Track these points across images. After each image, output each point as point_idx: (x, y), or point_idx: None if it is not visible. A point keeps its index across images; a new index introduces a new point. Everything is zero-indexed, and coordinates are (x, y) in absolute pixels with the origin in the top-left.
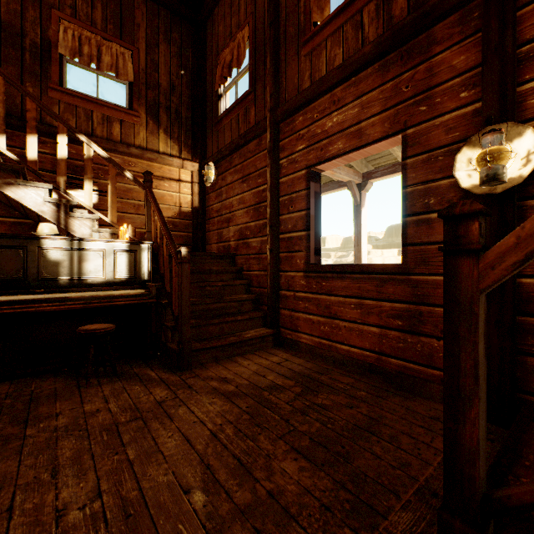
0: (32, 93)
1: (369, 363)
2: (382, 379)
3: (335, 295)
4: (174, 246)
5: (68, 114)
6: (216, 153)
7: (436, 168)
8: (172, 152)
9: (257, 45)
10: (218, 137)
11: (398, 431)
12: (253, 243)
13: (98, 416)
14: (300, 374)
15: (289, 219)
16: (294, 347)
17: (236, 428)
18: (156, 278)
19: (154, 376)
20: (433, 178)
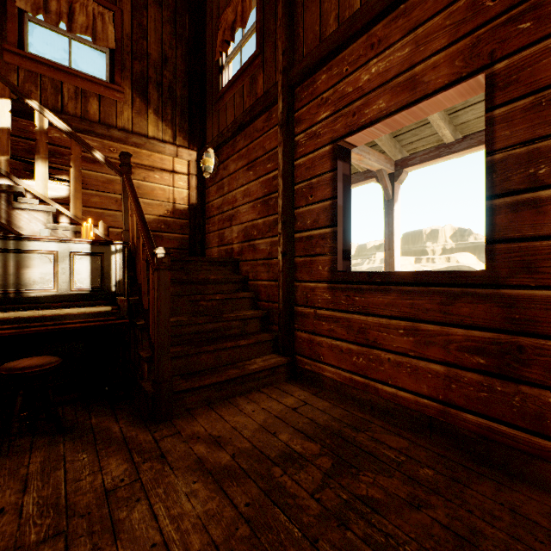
0: None
1: (428, 416)
2: (451, 443)
3: (374, 315)
4: (152, 247)
5: (30, 85)
6: (216, 137)
7: None
8: (164, 137)
9: None
10: (219, 118)
11: None
12: (261, 245)
13: None
14: (327, 429)
15: (307, 212)
16: (314, 382)
17: None
18: (134, 290)
19: (116, 433)
20: (545, 133)
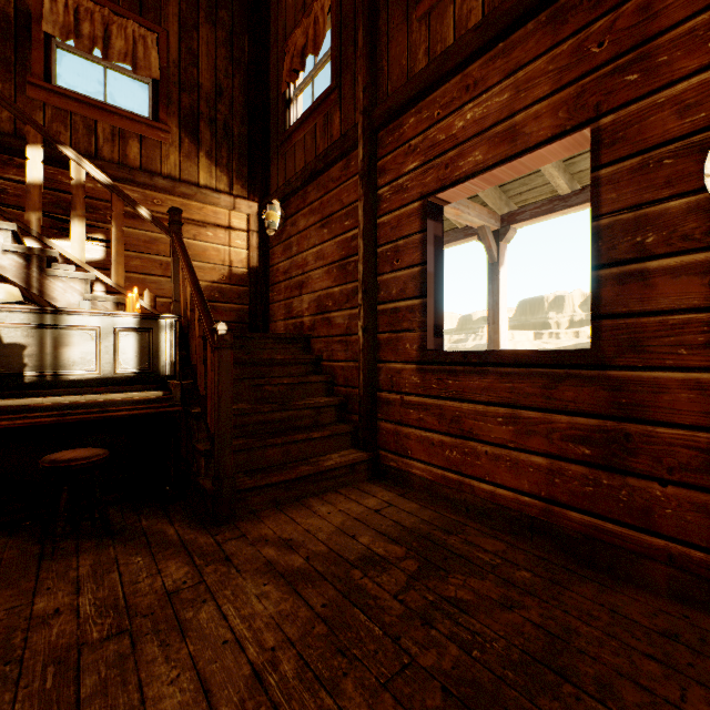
0: (2, 90)
1: (529, 516)
2: (554, 545)
3: (470, 401)
4: (210, 322)
5: (59, 125)
6: (283, 187)
7: (659, 179)
8: (218, 185)
9: (343, 16)
10: (285, 162)
11: (610, 670)
12: (337, 318)
13: (53, 627)
14: (414, 532)
15: (393, 279)
16: (401, 481)
17: (301, 659)
18: (186, 372)
19: (172, 536)
20: (652, 197)
